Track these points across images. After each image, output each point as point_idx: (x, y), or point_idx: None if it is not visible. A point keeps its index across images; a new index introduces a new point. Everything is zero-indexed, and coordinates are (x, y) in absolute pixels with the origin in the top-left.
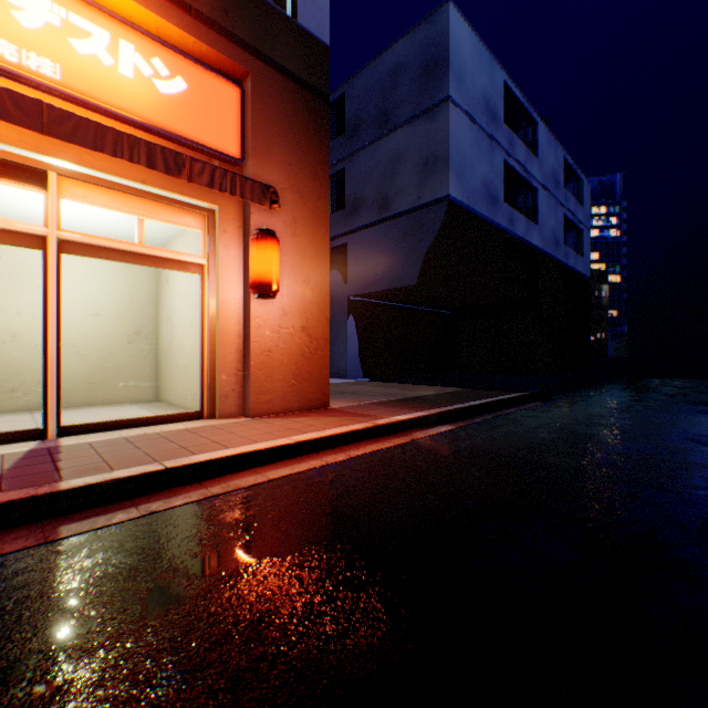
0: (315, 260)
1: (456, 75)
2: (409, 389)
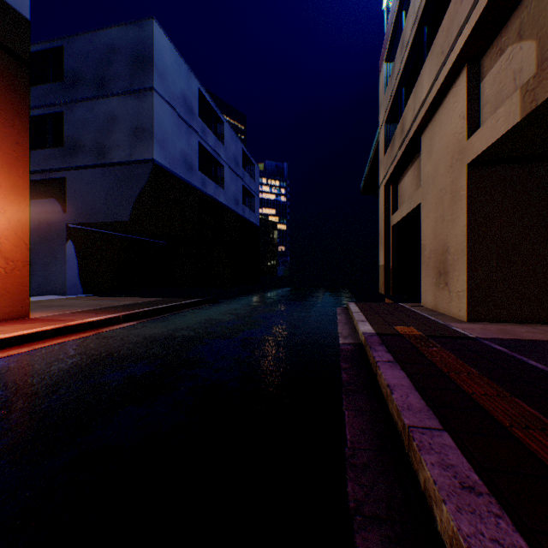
0: (13, 195)
1: (160, 74)
2: (119, 301)
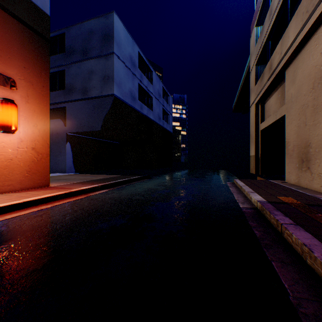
0: (41, 116)
1: (117, 44)
2: (96, 176)
